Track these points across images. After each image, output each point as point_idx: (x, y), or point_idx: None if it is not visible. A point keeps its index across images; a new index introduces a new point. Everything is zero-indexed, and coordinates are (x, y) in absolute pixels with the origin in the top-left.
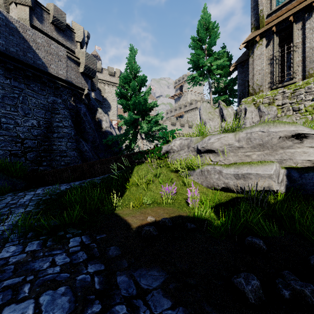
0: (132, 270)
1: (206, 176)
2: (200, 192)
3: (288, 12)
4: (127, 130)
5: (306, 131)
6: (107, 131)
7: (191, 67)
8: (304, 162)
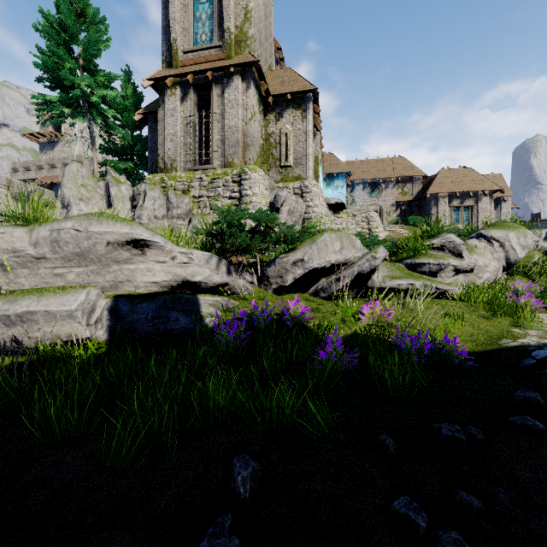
0: None
1: None
2: None
3: (207, 63)
4: None
5: (145, 236)
6: None
7: (46, 79)
8: (149, 285)
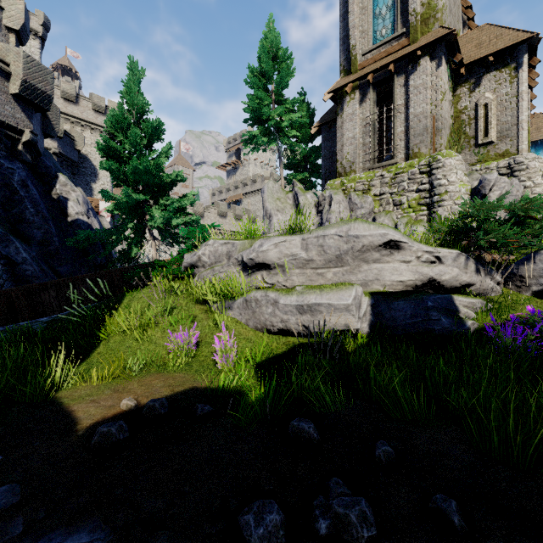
0: (26, 542)
1: (254, 310)
2: (242, 339)
3: (388, 56)
4: (123, 222)
5: (396, 237)
6: (79, 222)
7: (249, 119)
8: (395, 284)
